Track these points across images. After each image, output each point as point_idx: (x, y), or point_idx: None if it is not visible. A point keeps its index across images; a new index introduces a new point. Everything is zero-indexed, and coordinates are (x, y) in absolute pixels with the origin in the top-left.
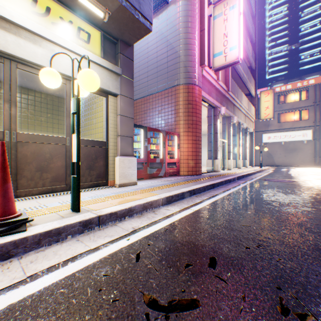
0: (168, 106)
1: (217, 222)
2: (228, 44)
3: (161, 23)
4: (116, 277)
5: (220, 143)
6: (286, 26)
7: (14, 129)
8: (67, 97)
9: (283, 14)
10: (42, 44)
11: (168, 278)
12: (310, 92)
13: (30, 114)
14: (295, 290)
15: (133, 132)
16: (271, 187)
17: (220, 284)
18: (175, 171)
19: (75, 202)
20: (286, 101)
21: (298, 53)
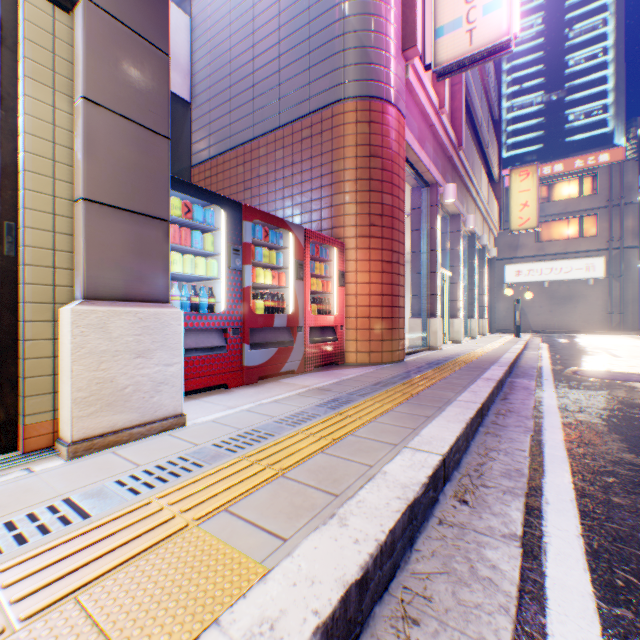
0: (311, 163)
1: None
2: None
3: None
4: None
5: None
6: (540, 56)
7: None
8: None
9: (534, 31)
10: None
11: None
12: (600, 179)
13: None
14: None
15: (164, 196)
16: None
17: None
18: (334, 353)
19: None
20: (552, 197)
21: (563, 110)
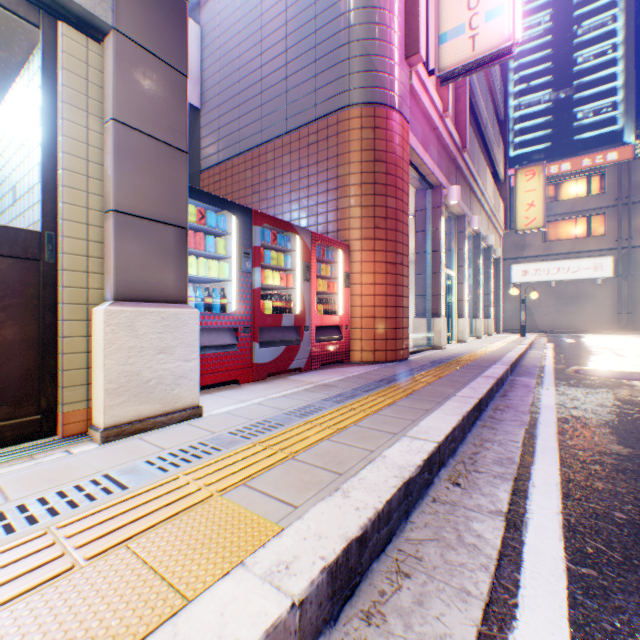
0: (317, 168)
1: None
2: (483, 3)
3: None
4: None
5: None
6: (548, 53)
7: None
8: None
9: (542, 28)
10: None
11: None
12: (608, 177)
13: None
14: None
15: (183, 206)
16: None
17: None
18: (339, 352)
19: None
20: (560, 196)
21: (571, 108)
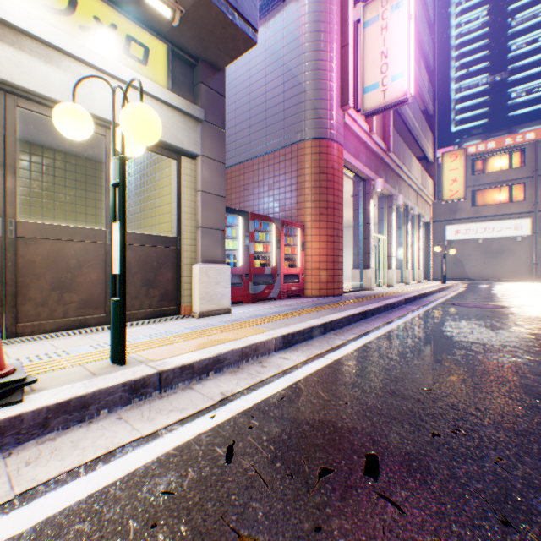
0: (285, 176)
1: (376, 383)
2: (390, 70)
3: (274, 35)
4: (187, 497)
5: (374, 241)
6: (485, 43)
7: (12, 215)
8: (108, 158)
9: (480, 22)
10: (62, 65)
11: (287, 500)
12: (527, 153)
13: (46, 190)
14: (539, 527)
15: (224, 221)
16: (465, 318)
17: (389, 514)
18: (298, 290)
19: (117, 346)
20: (486, 169)
21: (505, 89)
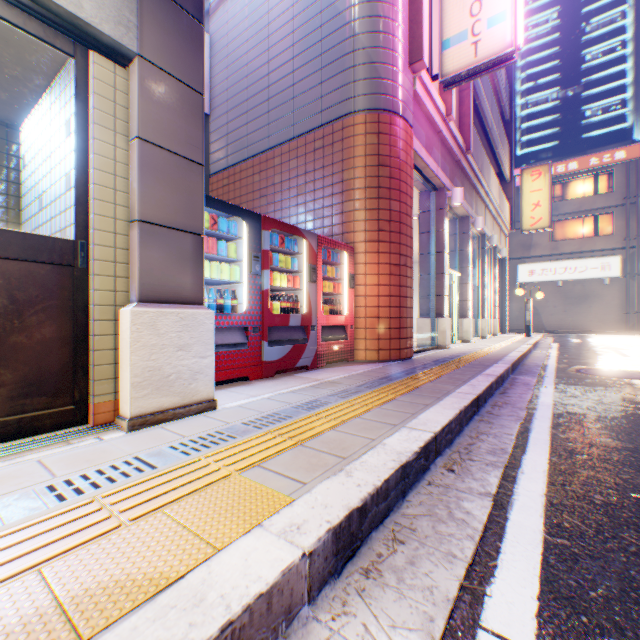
0: (323, 172)
1: None
2: (485, 9)
3: None
4: None
5: None
6: (555, 51)
7: None
8: None
9: (549, 26)
10: None
11: None
12: (616, 176)
13: None
14: None
15: (199, 214)
16: None
17: None
18: (345, 351)
19: None
20: (567, 195)
21: (579, 106)
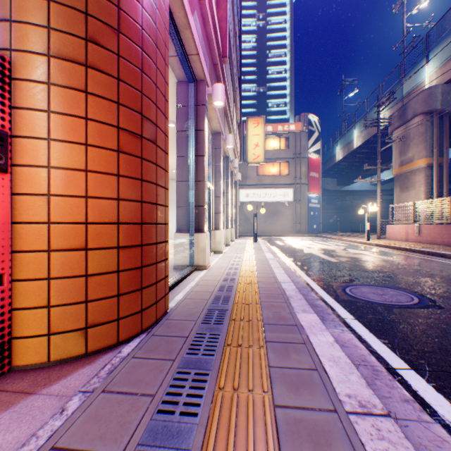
0: None
1: None
2: None
3: None
4: None
5: None
6: (255, 62)
7: None
8: None
9: (252, 45)
10: None
11: None
12: (291, 140)
13: None
14: None
15: None
16: None
17: None
18: None
19: None
20: (266, 147)
21: (266, 99)
